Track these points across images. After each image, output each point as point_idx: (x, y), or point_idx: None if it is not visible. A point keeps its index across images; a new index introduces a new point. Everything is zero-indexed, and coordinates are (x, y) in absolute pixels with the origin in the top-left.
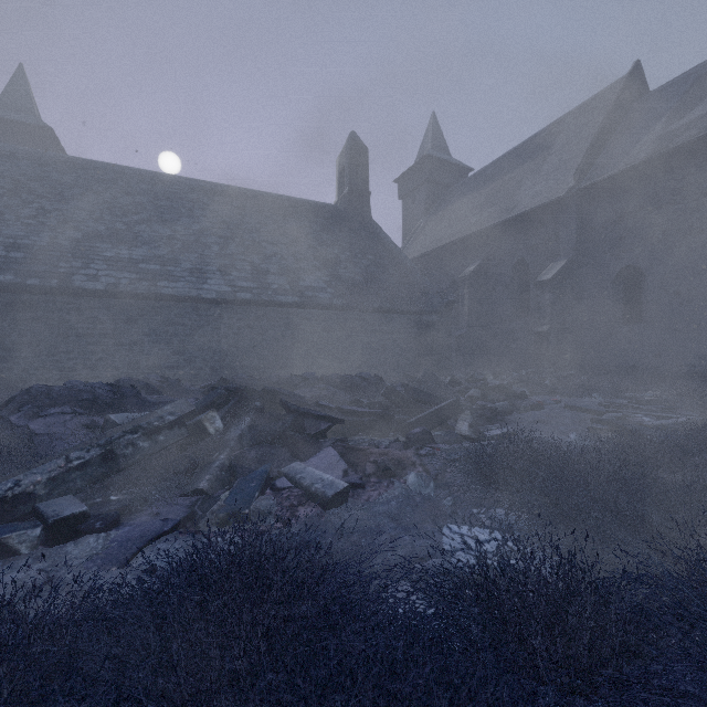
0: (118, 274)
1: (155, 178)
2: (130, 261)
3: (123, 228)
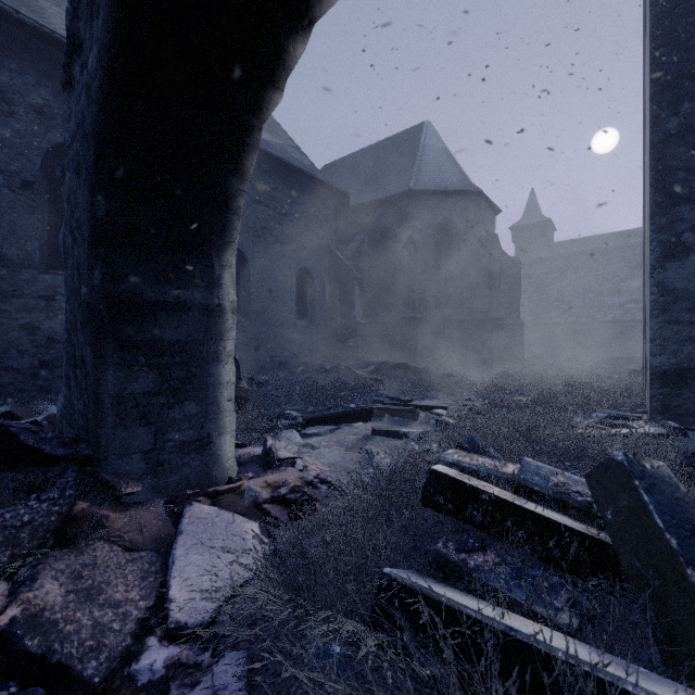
0: (614, 312)
1: (624, 247)
2: (619, 304)
3: (612, 287)
